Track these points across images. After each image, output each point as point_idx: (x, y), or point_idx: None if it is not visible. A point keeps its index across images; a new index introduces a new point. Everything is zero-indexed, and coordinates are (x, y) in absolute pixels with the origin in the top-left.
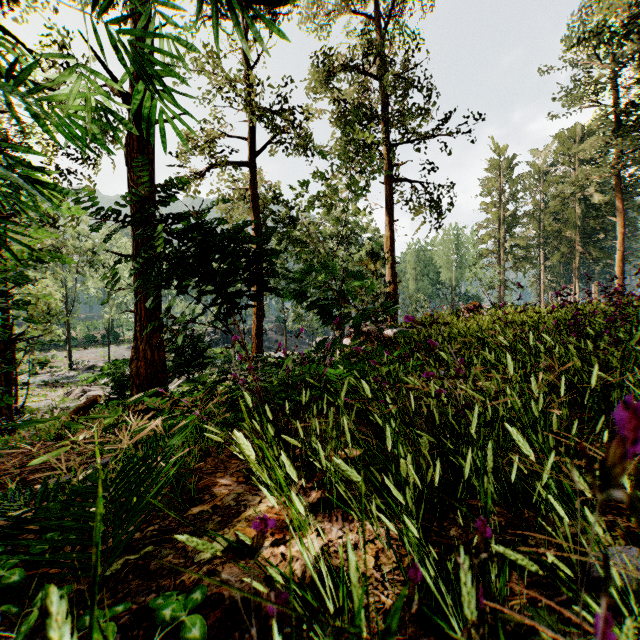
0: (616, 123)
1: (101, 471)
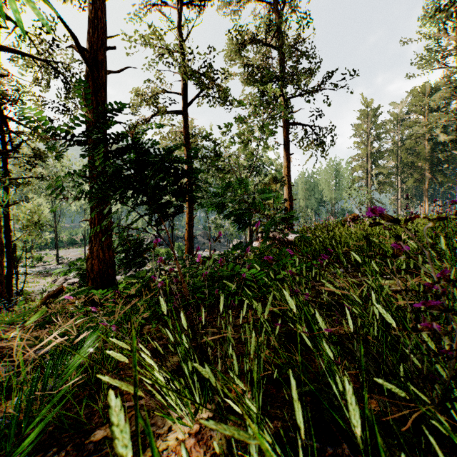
0: None
1: (24, 371)
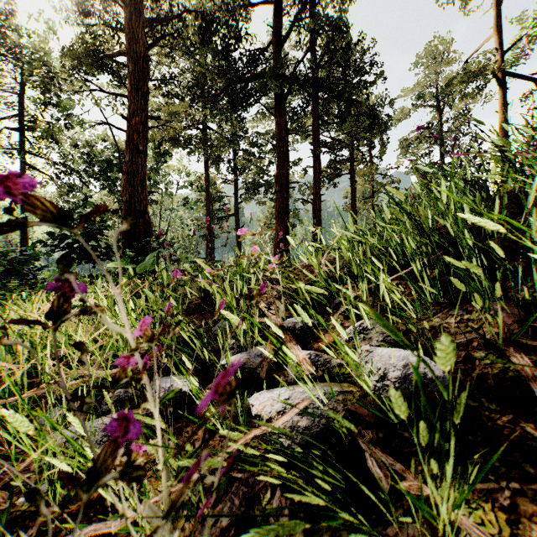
0: None
1: None
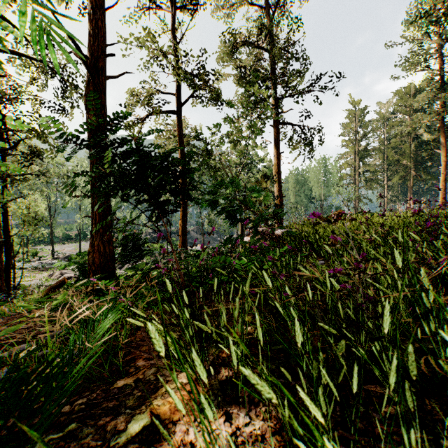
0: (440, 82)
1: (50, 343)
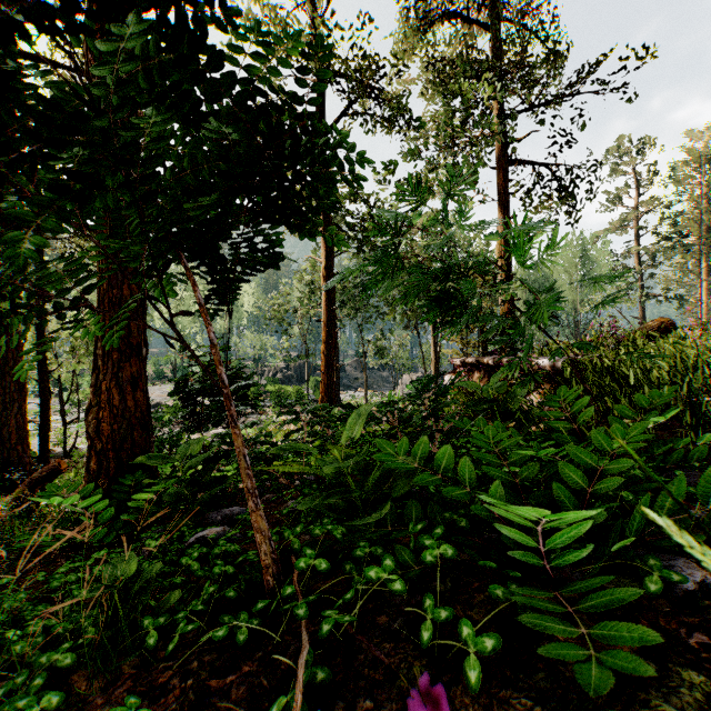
0: None
1: None
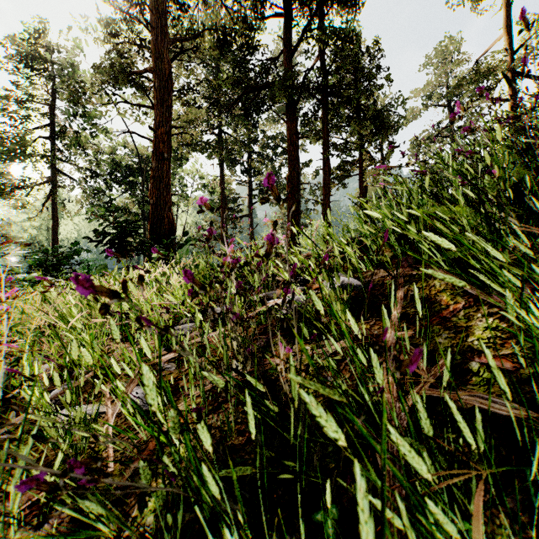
0: None
1: None
